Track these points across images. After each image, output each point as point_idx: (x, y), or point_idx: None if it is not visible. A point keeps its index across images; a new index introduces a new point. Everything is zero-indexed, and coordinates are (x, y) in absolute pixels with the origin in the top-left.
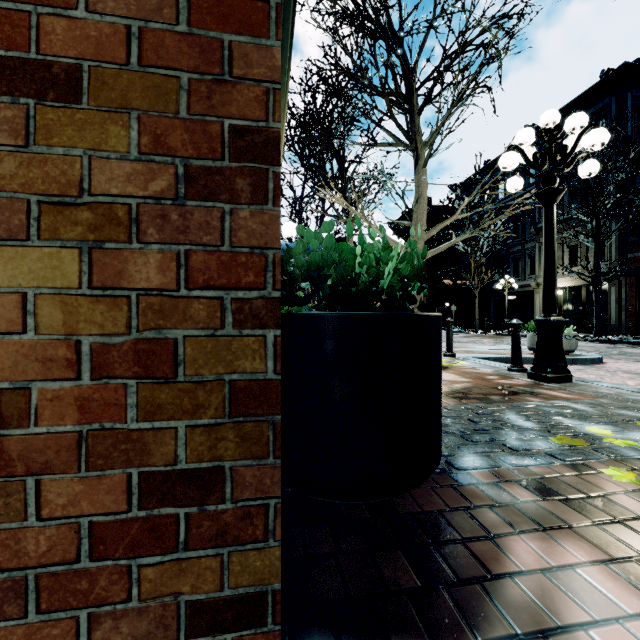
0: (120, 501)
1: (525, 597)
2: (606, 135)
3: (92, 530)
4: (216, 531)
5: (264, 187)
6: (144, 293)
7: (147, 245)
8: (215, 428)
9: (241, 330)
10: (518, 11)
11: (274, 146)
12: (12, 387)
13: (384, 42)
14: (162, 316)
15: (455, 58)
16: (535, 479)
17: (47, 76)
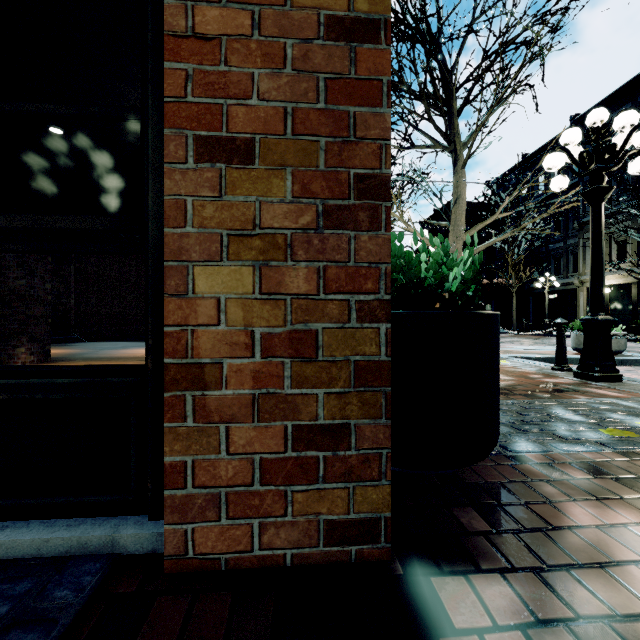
0: (280, 444)
1: (582, 544)
2: None
3: (261, 464)
4: (344, 470)
5: (378, 218)
6: (295, 297)
7: (297, 263)
8: (344, 395)
9: (362, 324)
10: (562, 8)
11: (386, 187)
12: (211, 362)
13: (423, 47)
14: (307, 313)
15: (495, 58)
16: (586, 463)
17: (233, 147)
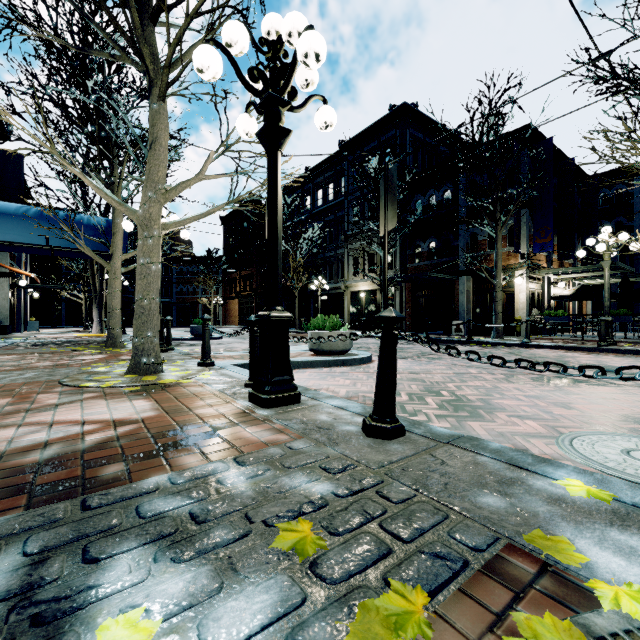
0: None
1: None
2: (320, 41)
3: None
4: None
5: None
6: None
7: None
8: None
9: None
10: None
11: None
12: None
13: None
14: None
15: None
16: None
17: None
